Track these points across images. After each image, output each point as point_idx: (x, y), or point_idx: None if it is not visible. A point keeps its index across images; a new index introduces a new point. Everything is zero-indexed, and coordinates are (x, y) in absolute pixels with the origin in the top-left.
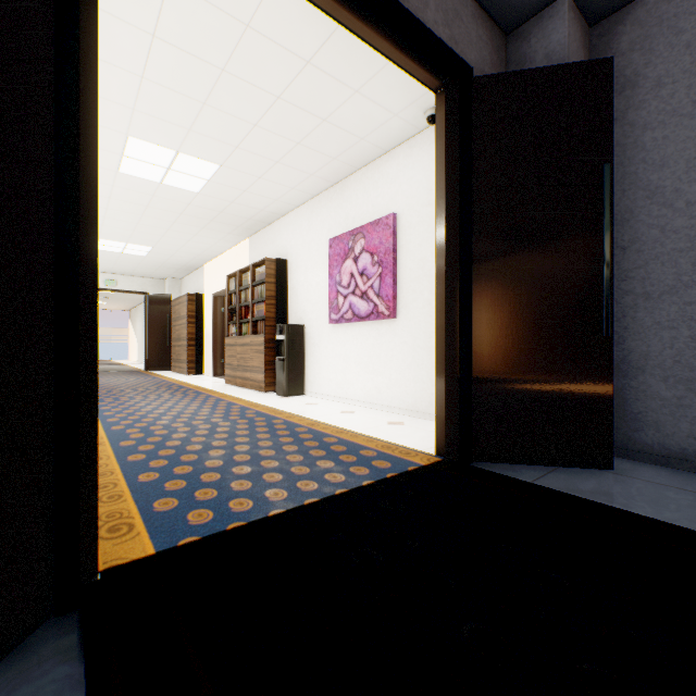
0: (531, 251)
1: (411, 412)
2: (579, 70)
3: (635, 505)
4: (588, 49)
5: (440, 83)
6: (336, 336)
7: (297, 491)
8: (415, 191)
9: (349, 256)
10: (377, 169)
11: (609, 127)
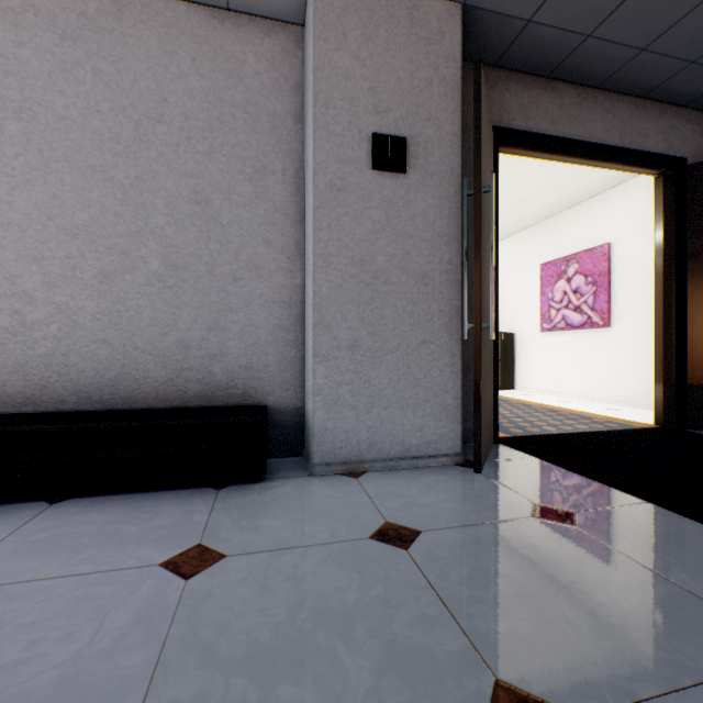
0: None
1: (625, 403)
2: None
3: None
4: None
5: (658, 171)
6: (547, 342)
7: (560, 428)
8: (630, 225)
9: (561, 277)
10: (590, 206)
11: None
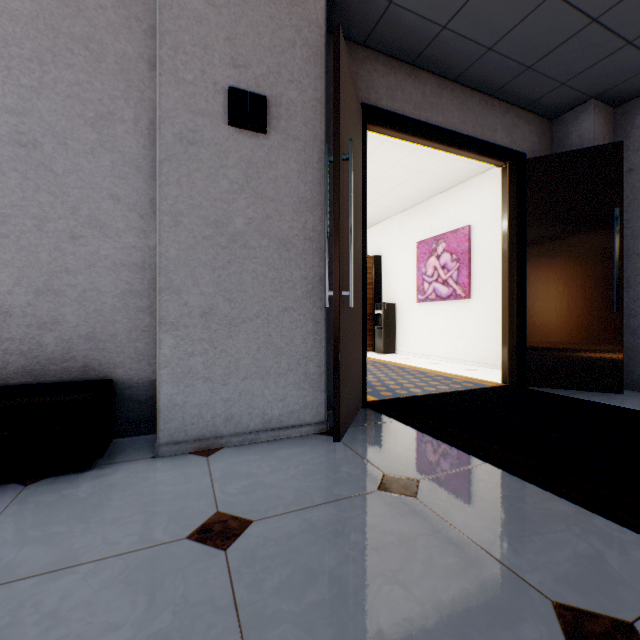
0: (565, 261)
1: (482, 364)
2: (598, 150)
3: (623, 405)
4: (613, 122)
5: (504, 163)
6: (422, 311)
7: (425, 390)
8: (485, 211)
9: (433, 254)
10: (455, 193)
11: (619, 184)
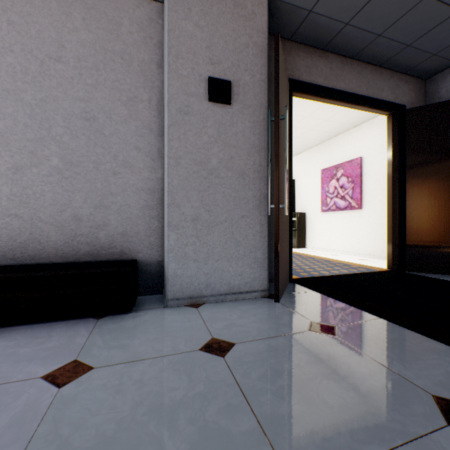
0: (436, 182)
1: (371, 256)
2: None
3: None
4: None
5: (389, 113)
6: (325, 218)
7: (331, 272)
8: (373, 146)
9: (333, 178)
10: (350, 134)
11: None
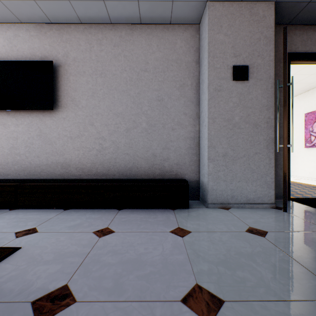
0: None
1: None
2: None
3: None
4: None
5: None
6: (308, 153)
7: None
8: None
9: None
10: None
11: None
